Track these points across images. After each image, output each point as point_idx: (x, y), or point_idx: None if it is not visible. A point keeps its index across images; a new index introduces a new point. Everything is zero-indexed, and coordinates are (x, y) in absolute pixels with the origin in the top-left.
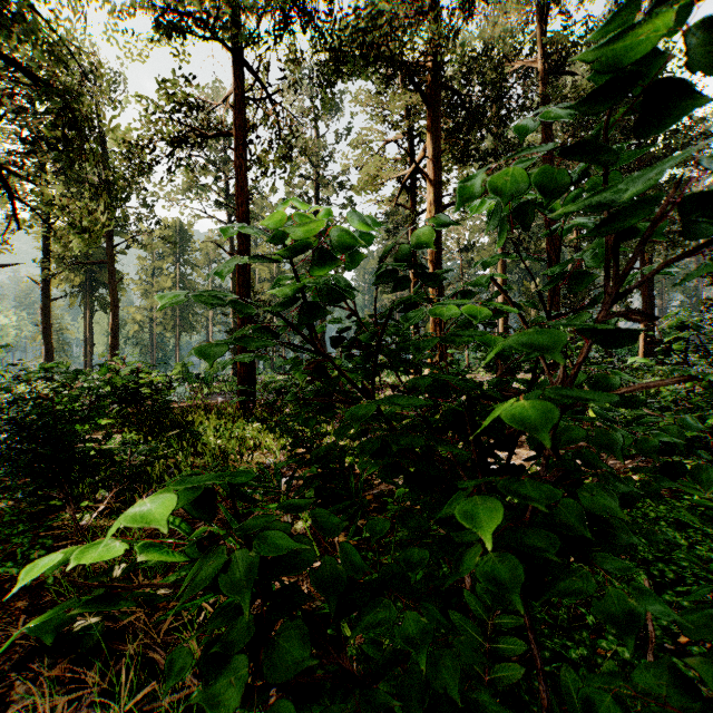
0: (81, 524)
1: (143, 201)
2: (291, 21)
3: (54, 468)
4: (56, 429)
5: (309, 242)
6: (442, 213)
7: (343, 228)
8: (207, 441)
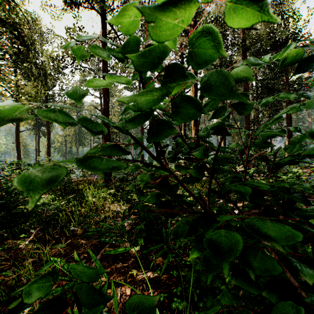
0: (20, 247)
1: (61, 87)
2: (128, 1)
3: (1, 220)
4: (3, 199)
5: (161, 50)
6: (251, 57)
7: (205, 29)
8: (88, 199)
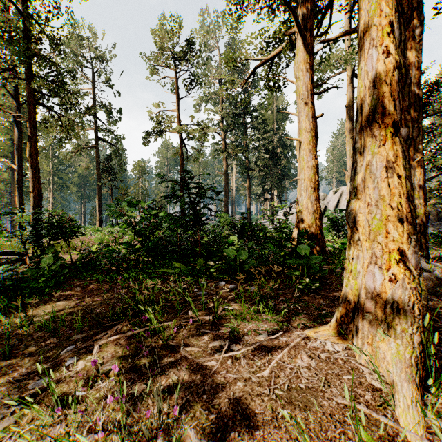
0: None
1: None
2: None
3: None
4: None
5: None
6: None
7: None
8: None
